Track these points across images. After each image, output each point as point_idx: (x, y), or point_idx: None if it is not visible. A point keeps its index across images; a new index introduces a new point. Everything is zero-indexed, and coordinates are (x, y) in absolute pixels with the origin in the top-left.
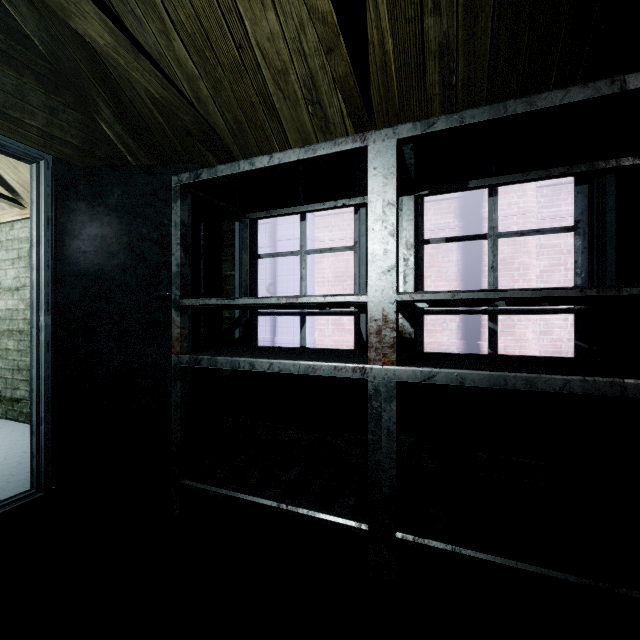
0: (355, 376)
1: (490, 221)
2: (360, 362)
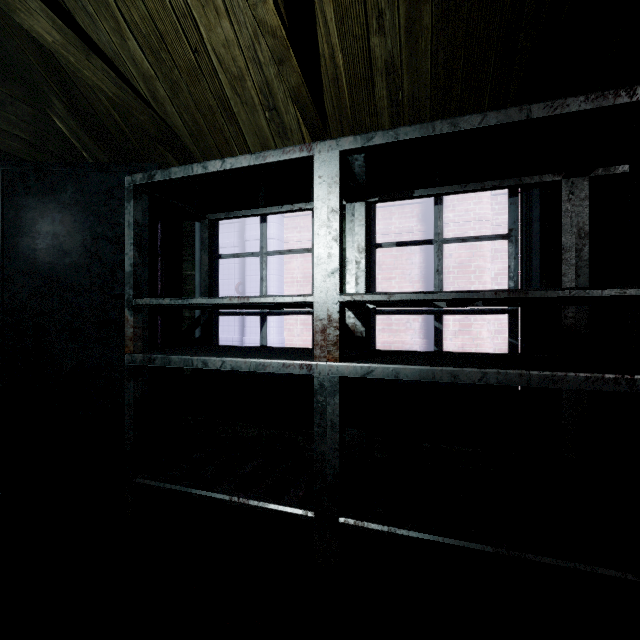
0: (302, 372)
1: (436, 228)
2: (308, 359)
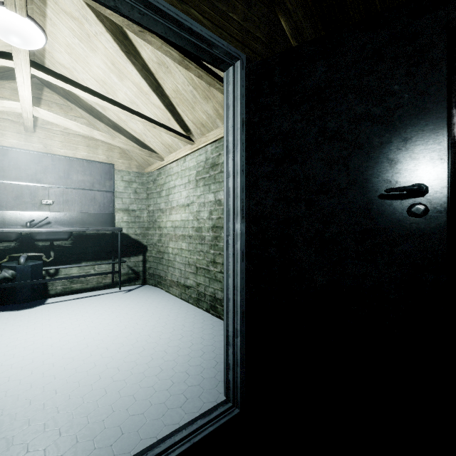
0: None
1: None
2: None
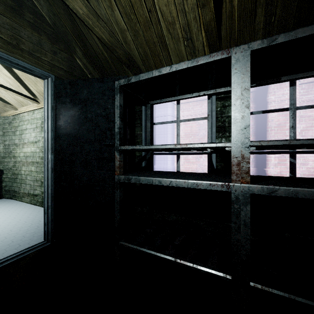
0: (223, 189)
1: (291, 100)
2: (223, 181)
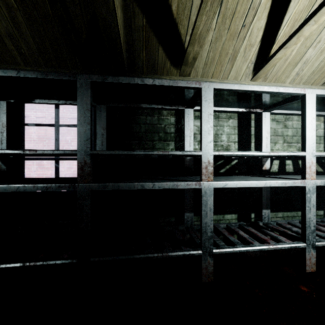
0: None
1: (56, 119)
2: None
